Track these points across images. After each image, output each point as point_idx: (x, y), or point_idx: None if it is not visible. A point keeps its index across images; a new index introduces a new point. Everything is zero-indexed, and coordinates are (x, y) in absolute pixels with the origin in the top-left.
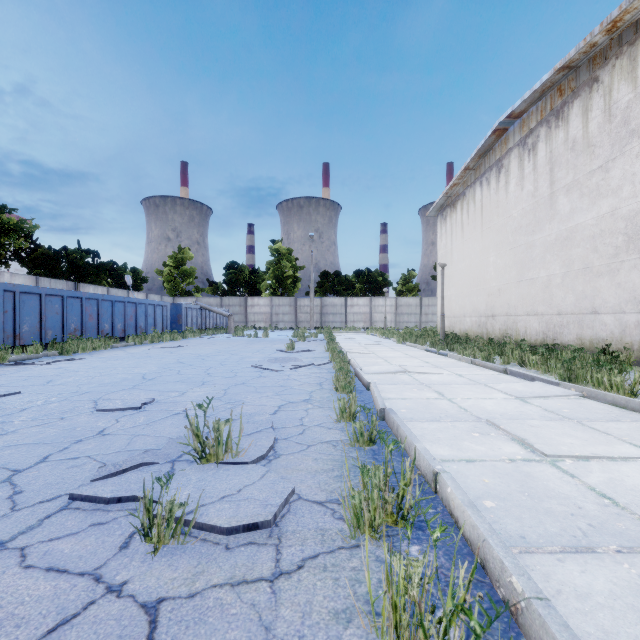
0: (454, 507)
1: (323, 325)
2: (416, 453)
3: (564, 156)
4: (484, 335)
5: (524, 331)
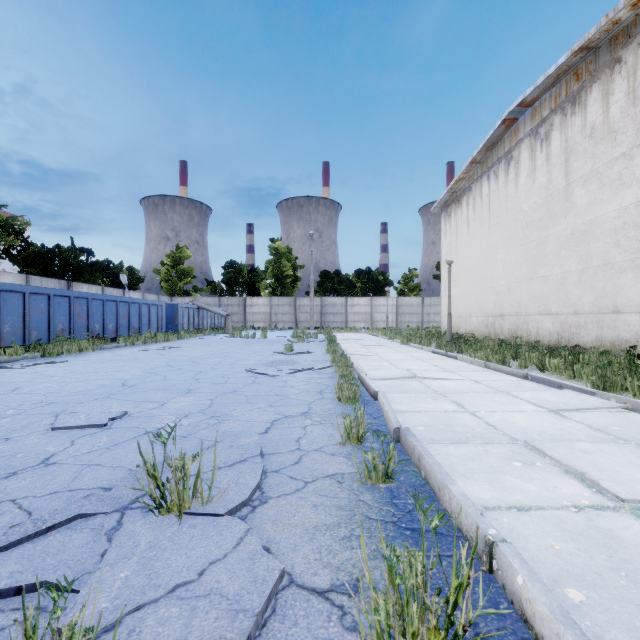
0: (534, 615)
1: (323, 325)
2: (452, 501)
3: (581, 144)
4: (492, 336)
5: (536, 332)
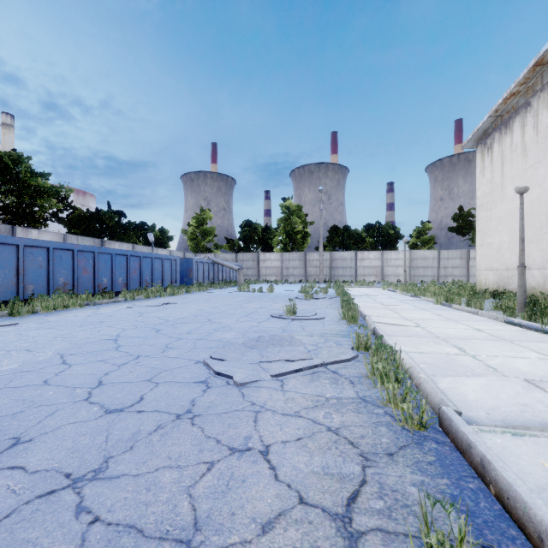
0: None
1: (332, 279)
2: None
3: None
4: None
5: None
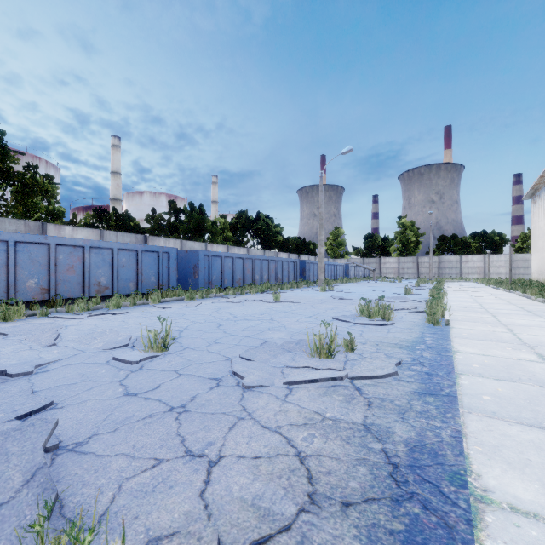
0: None
1: (440, 276)
2: None
3: None
4: None
5: None
